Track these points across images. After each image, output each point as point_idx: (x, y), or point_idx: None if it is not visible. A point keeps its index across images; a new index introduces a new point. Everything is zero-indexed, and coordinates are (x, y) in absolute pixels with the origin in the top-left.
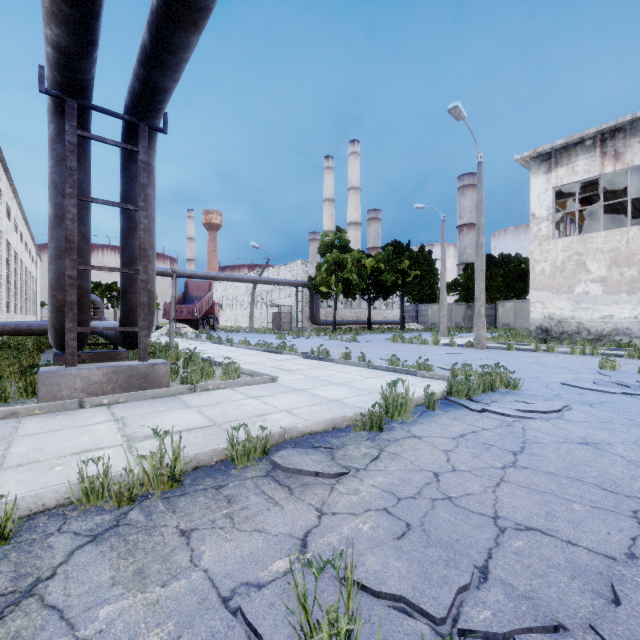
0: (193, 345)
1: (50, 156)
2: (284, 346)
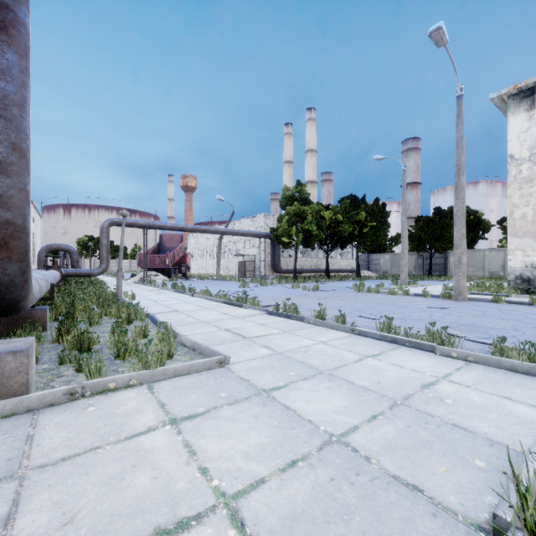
0: (155, 294)
1: None
2: (245, 298)
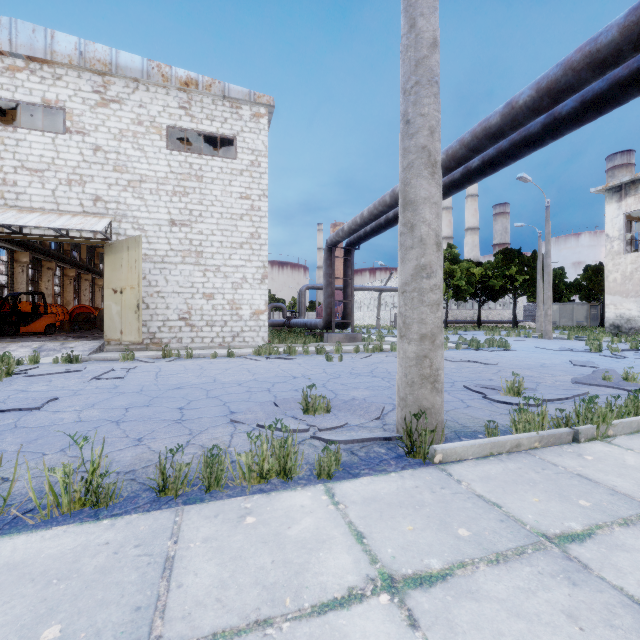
0: None
1: (325, 265)
2: None
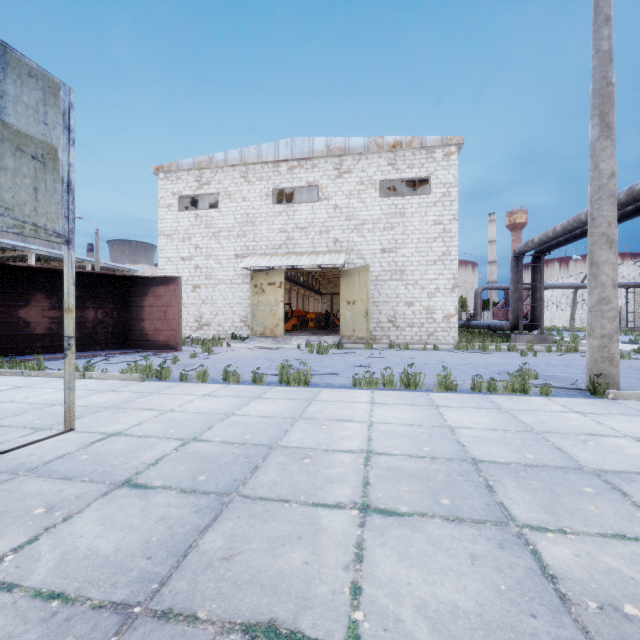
0: None
1: (512, 272)
2: None
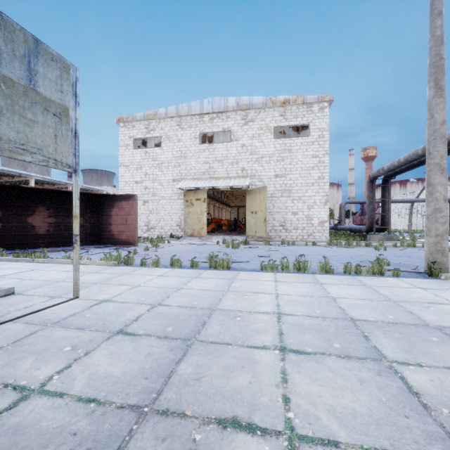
0: None
1: (368, 191)
2: None
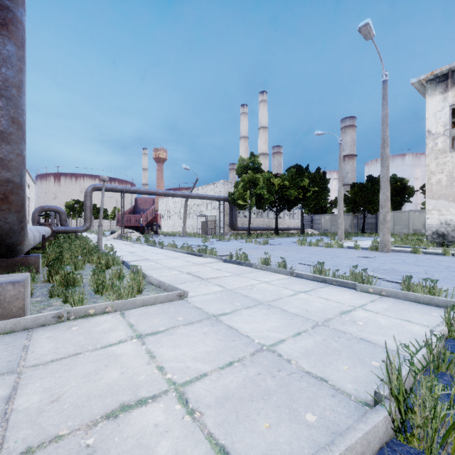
0: (130, 247)
1: None
2: (205, 249)
